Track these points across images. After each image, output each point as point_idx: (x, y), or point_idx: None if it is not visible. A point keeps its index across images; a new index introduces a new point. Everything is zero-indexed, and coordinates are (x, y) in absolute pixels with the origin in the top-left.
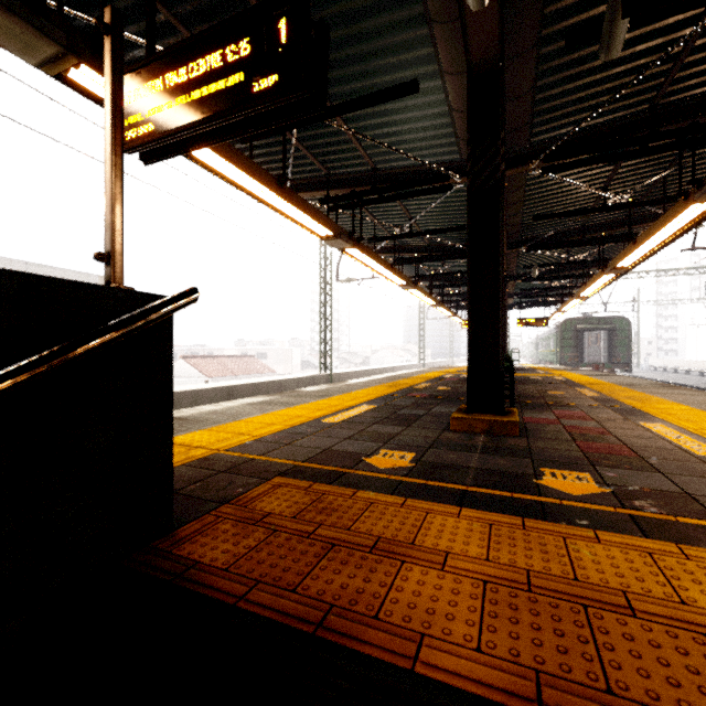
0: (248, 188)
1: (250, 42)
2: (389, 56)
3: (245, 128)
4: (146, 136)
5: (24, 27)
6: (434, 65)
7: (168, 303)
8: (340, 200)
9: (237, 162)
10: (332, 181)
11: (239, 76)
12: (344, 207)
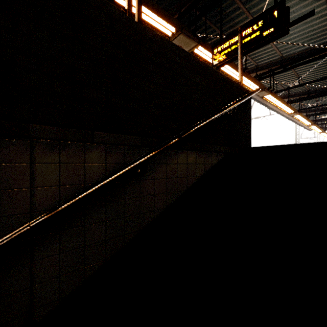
0: (232, 75)
1: (262, 22)
2: (298, 5)
3: (256, 48)
4: (221, 60)
5: (191, 41)
6: (322, 0)
7: (256, 90)
8: (263, 75)
9: (231, 66)
10: (258, 68)
11: (258, 33)
12: (264, 78)
